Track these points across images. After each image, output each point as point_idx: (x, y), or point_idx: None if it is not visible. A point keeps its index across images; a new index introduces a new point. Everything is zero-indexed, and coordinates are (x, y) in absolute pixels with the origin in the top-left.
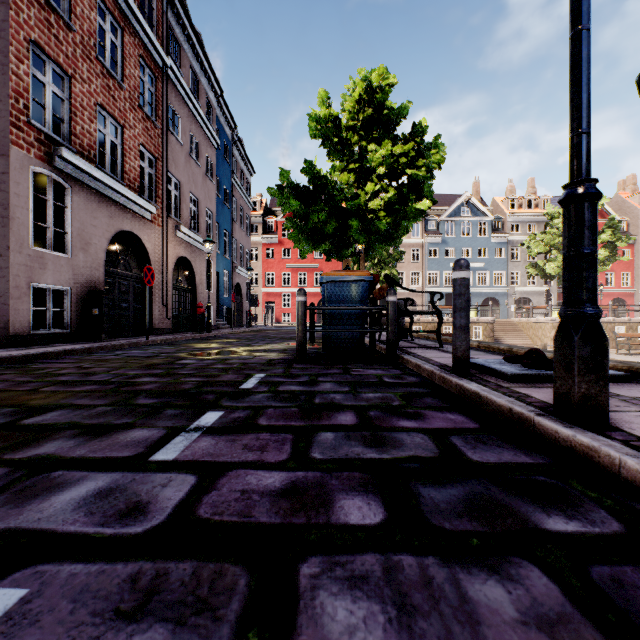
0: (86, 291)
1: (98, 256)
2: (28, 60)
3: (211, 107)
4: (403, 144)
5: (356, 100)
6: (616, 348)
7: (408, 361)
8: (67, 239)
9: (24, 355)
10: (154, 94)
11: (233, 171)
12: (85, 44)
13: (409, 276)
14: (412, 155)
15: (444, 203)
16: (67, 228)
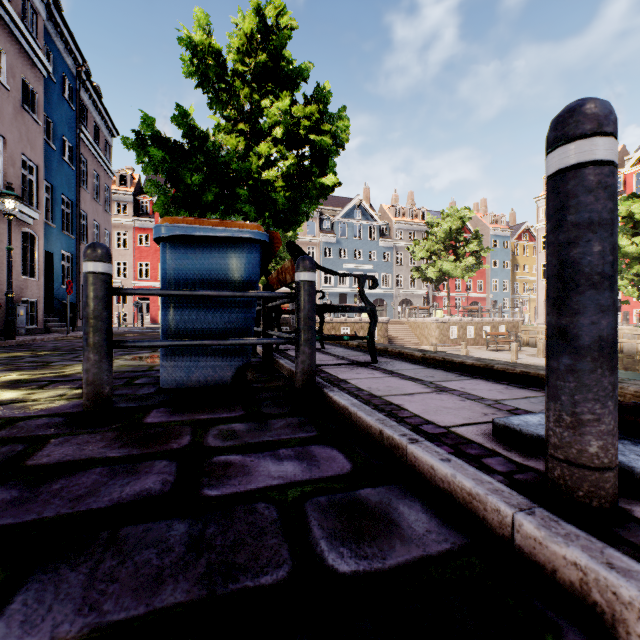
0: None
1: None
2: None
3: (35, 13)
4: (304, 106)
5: (246, 36)
6: (486, 345)
7: (350, 414)
8: None
9: None
10: None
11: (81, 121)
12: None
13: None
14: (316, 117)
15: (338, 205)
16: None
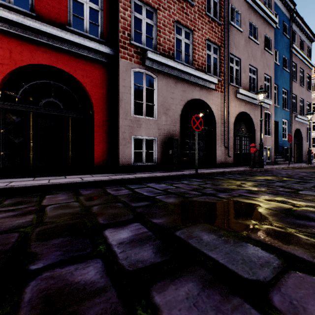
0: (166, 139)
1: (175, 117)
2: (130, 8)
3: None
4: None
5: None
6: None
7: None
8: (154, 108)
9: (78, 182)
10: (218, 3)
11: (292, 43)
12: None
13: None
14: None
15: None
16: (154, 102)
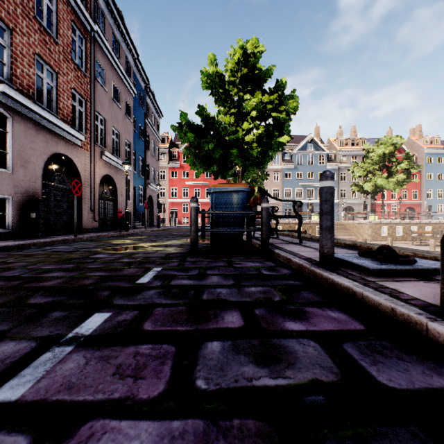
0: (25, 199)
1: (36, 172)
2: None
3: (129, 66)
4: (269, 95)
5: (236, 62)
6: (412, 241)
7: (279, 255)
8: (8, 158)
9: None
10: (84, 51)
11: (146, 114)
12: (24, 5)
13: (272, 191)
14: (276, 103)
15: (295, 141)
16: (8, 149)
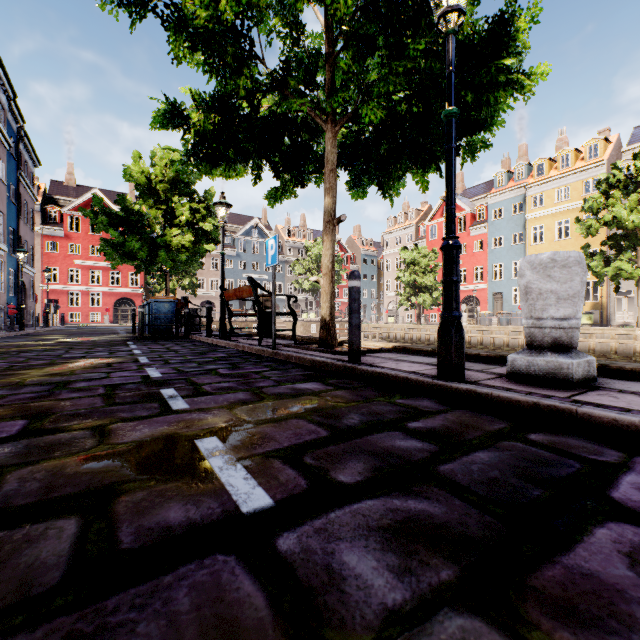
0: None
1: None
2: None
3: (2, 108)
4: (198, 203)
5: (164, 165)
6: None
7: (193, 336)
8: None
9: None
10: None
11: (19, 166)
12: None
13: (209, 282)
14: (204, 215)
15: (240, 222)
16: None
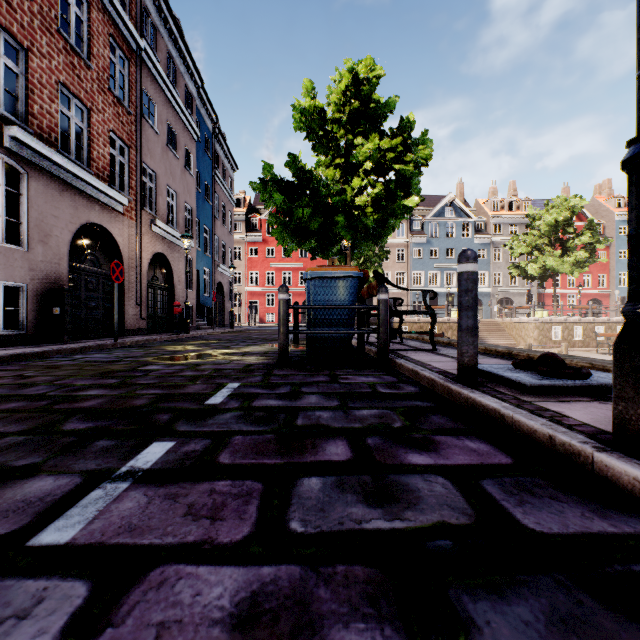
0: (46, 288)
1: (60, 250)
2: None
3: (191, 97)
4: (390, 139)
5: (342, 92)
6: (597, 348)
7: (403, 366)
8: (22, 230)
9: None
10: (126, 78)
11: (215, 166)
12: (44, 15)
13: (394, 276)
14: (400, 150)
15: (428, 204)
16: (22, 218)
